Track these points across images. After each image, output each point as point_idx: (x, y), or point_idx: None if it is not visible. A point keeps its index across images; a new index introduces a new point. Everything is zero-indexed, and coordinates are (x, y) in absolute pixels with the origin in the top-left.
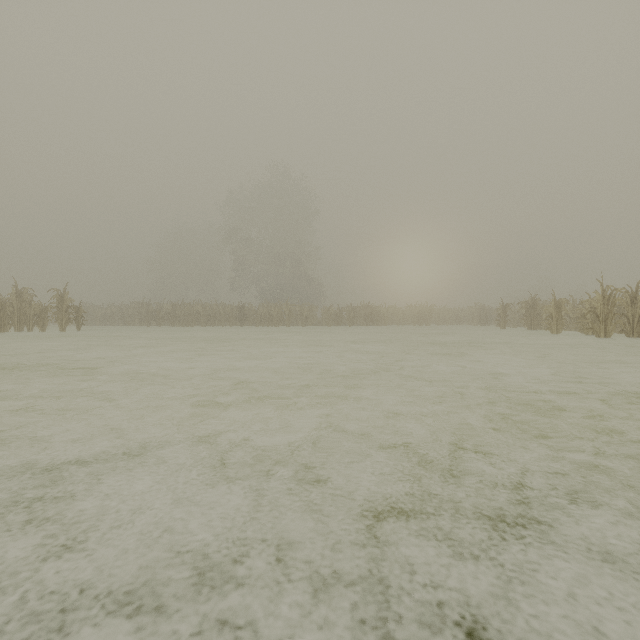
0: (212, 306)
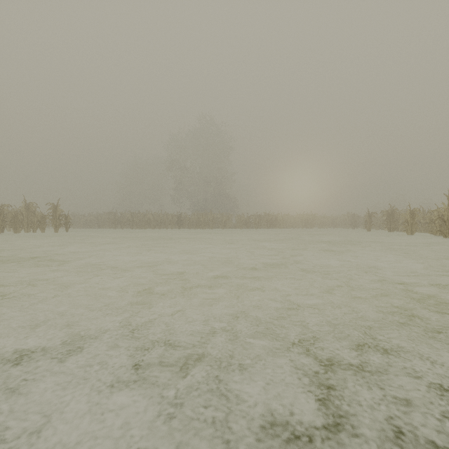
0: (159, 215)
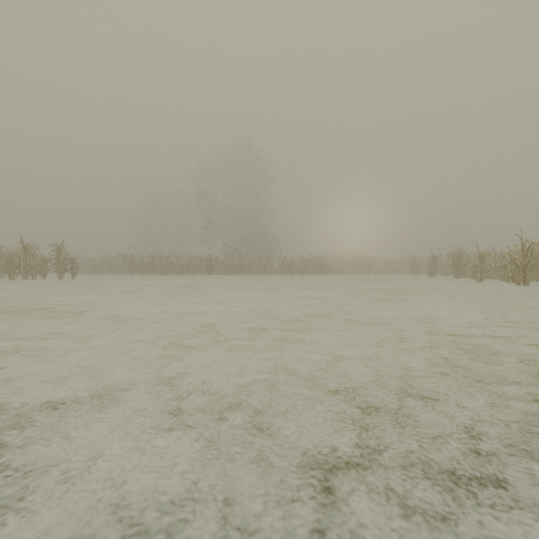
0: (185, 258)
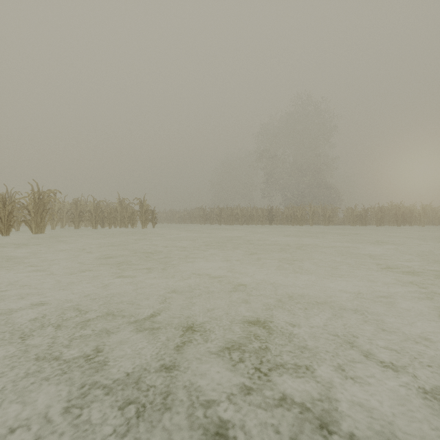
0: (247, 209)
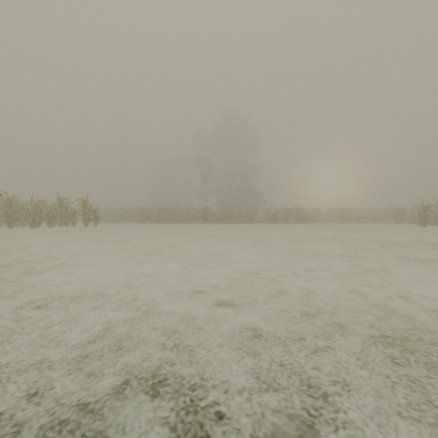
0: (184, 209)
